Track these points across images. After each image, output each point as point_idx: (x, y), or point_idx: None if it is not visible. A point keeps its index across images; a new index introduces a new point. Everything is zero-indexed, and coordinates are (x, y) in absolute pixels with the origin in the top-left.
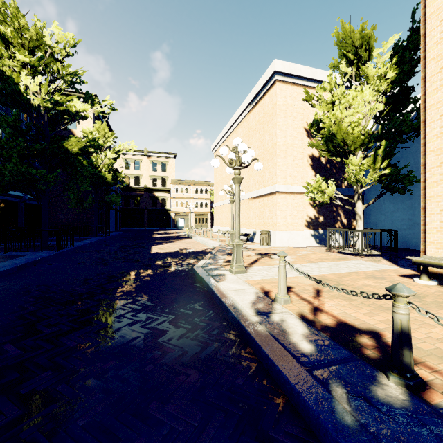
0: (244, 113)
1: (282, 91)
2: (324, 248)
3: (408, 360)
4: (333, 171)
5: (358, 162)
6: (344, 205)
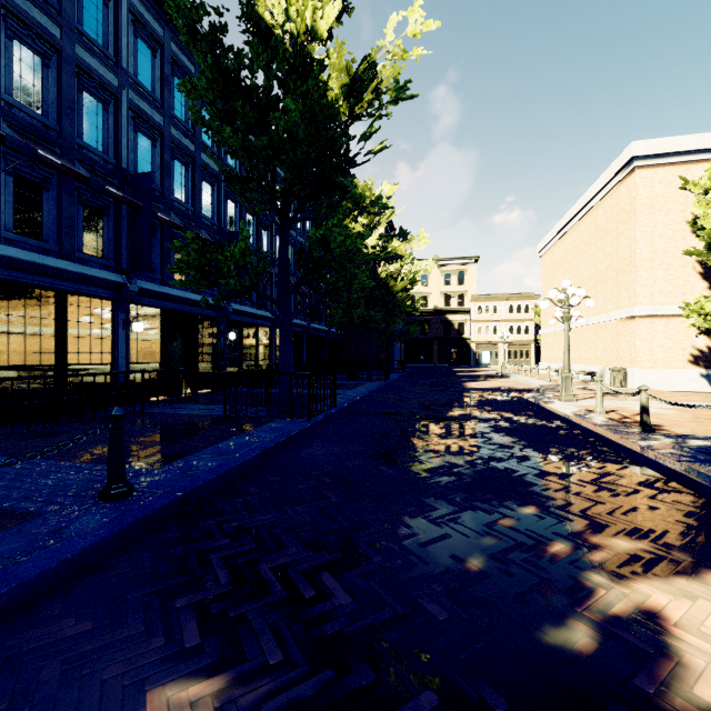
0: (589, 206)
1: (645, 179)
2: None
3: (645, 419)
4: None
5: None
6: None
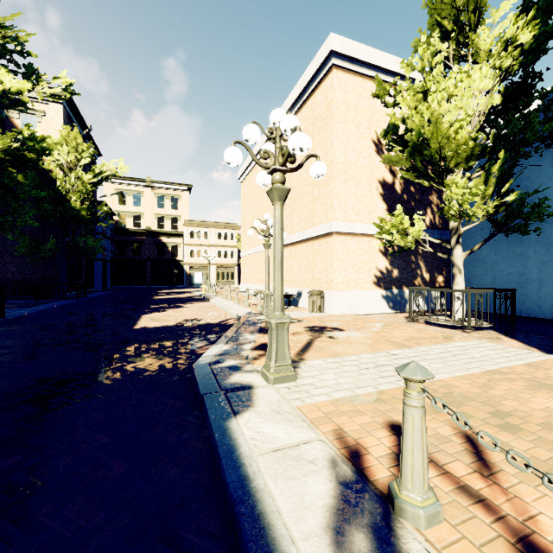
0: None
1: (341, 82)
2: (401, 315)
3: None
4: (412, 204)
5: (463, 184)
6: (436, 253)
